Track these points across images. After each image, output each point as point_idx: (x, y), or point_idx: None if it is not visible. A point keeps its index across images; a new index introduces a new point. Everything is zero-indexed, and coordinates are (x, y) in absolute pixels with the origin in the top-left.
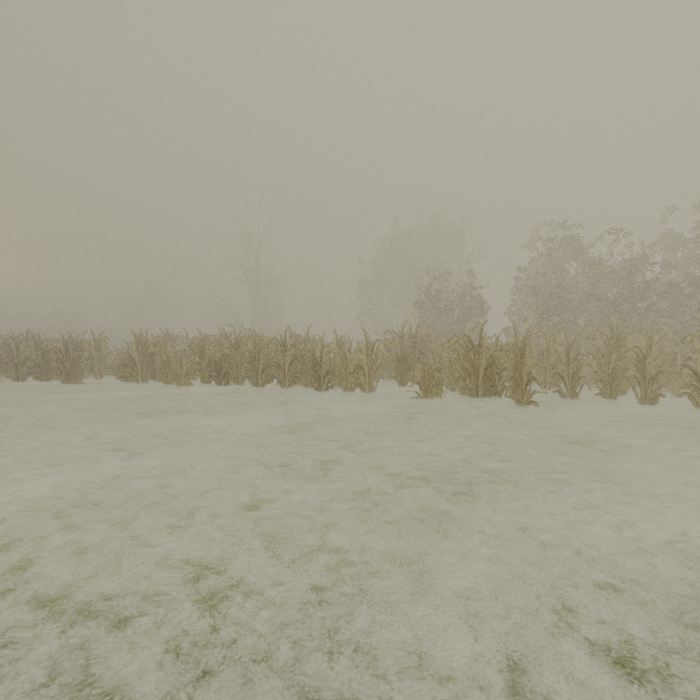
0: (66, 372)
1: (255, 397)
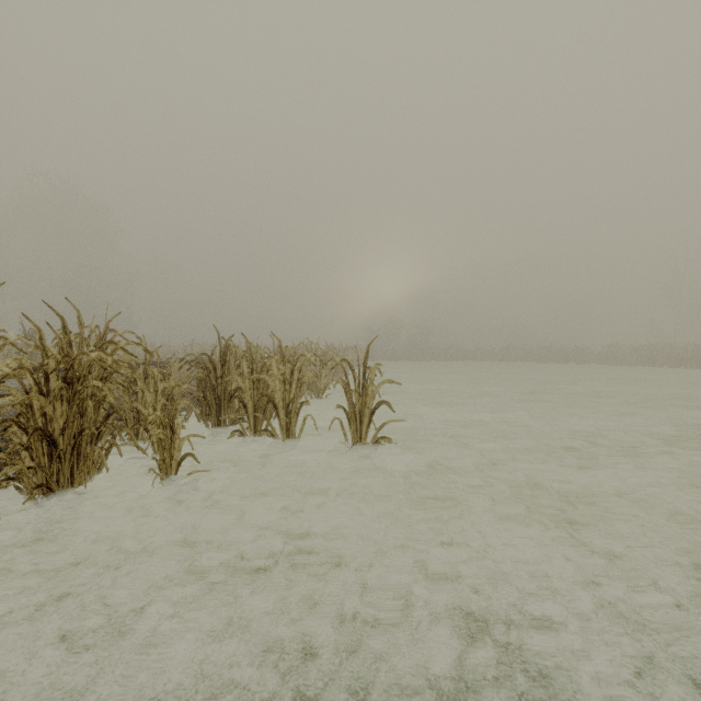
0: (578, 360)
1: (669, 373)
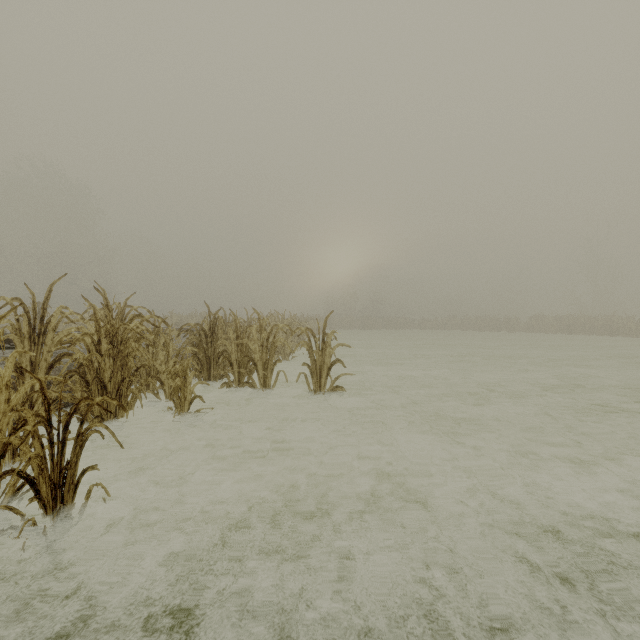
0: (508, 329)
1: (584, 339)
